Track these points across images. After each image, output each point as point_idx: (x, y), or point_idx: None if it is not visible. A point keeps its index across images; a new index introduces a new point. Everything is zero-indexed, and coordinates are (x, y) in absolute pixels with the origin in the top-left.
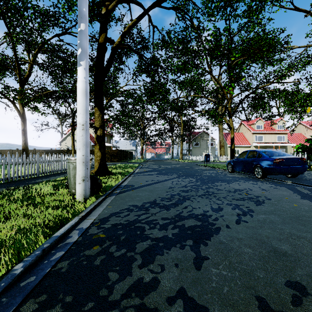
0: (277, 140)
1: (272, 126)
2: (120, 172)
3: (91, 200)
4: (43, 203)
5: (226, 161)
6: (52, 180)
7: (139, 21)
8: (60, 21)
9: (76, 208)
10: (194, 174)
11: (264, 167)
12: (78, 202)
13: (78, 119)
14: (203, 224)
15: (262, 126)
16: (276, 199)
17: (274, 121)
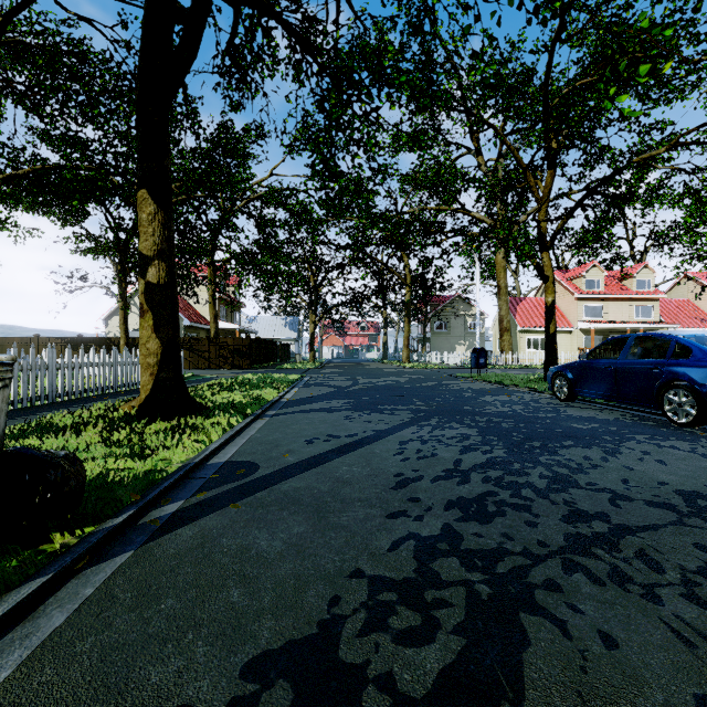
0: (636, 315)
1: (622, 282)
2: (234, 401)
3: None
4: None
5: (518, 365)
6: None
7: None
8: None
9: None
10: (461, 407)
11: None
12: None
13: None
14: None
15: (600, 281)
16: None
17: (628, 269)
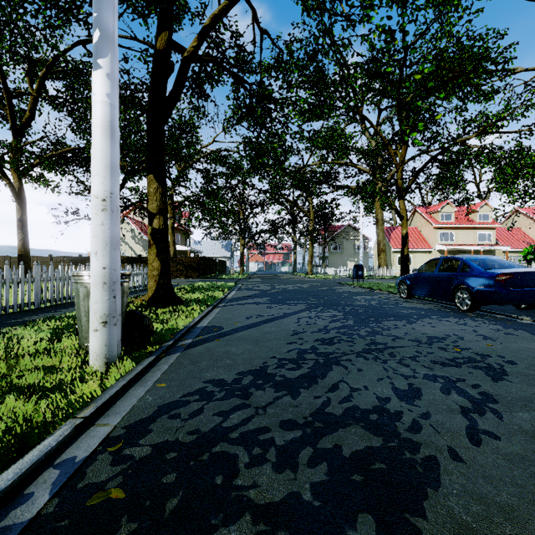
0: (478, 239)
1: (469, 216)
2: (198, 298)
3: (124, 366)
4: (8, 376)
5: (390, 276)
6: (58, 317)
7: (234, 5)
8: (82, 11)
9: (78, 393)
10: (338, 302)
11: (476, 291)
12: (91, 373)
13: (94, 186)
14: (387, 445)
15: (452, 215)
16: (527, 363)
17: (473, 206)
